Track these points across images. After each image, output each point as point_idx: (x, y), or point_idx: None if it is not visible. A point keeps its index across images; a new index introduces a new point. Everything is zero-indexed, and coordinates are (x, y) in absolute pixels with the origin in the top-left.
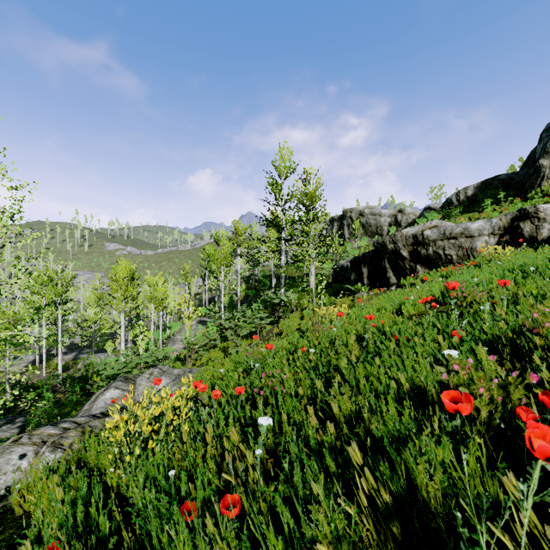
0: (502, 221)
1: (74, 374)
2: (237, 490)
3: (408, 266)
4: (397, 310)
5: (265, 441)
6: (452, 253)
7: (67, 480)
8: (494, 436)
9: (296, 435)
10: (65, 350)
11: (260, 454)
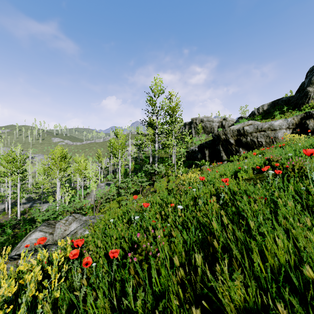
0: (294, 119)
1: (28, 216)
2: None
3: (234, 149)
4: (234, 176)
5: None
6: (262, 140)
7: None
8: None
9: None
10: (26, 201)
11: None
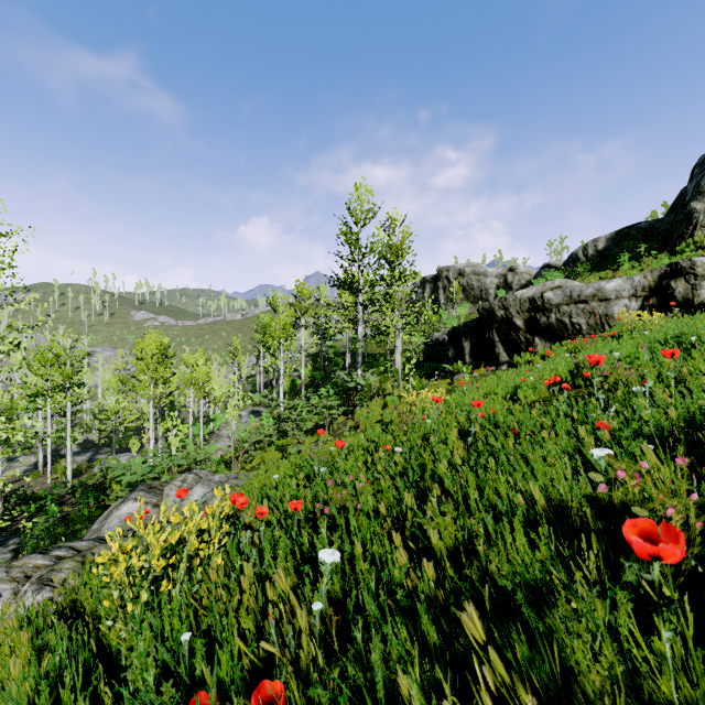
0: (647, 279)
1: (88, 480)
2: (283, 667)
3: (523, 339)
4: (511, 396)
5: (329, 586)
6: (581, 321)
7: (45, 638)
8: (684, 582)
9: (376, 575)
10: (78, 449)
11: (320, 609)
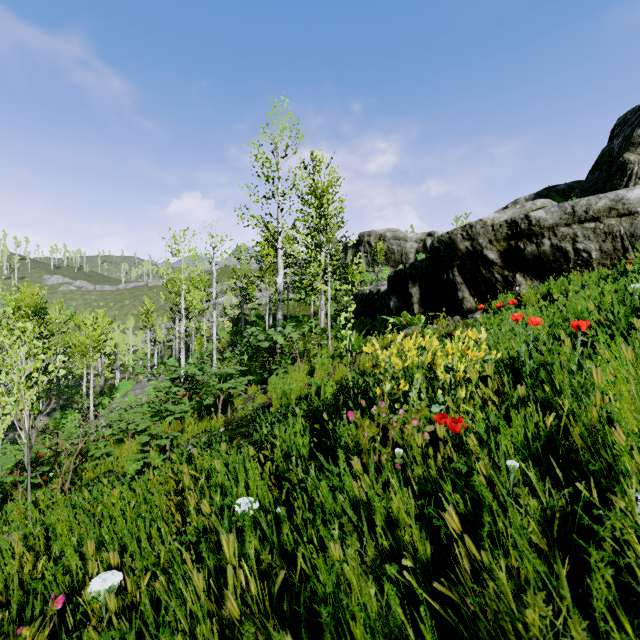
0: None
1: None
2: None
3: (500, 277)
4: None
5: None
6: (591, 246)
7: None
8: None
9: None
10: None
11: None
